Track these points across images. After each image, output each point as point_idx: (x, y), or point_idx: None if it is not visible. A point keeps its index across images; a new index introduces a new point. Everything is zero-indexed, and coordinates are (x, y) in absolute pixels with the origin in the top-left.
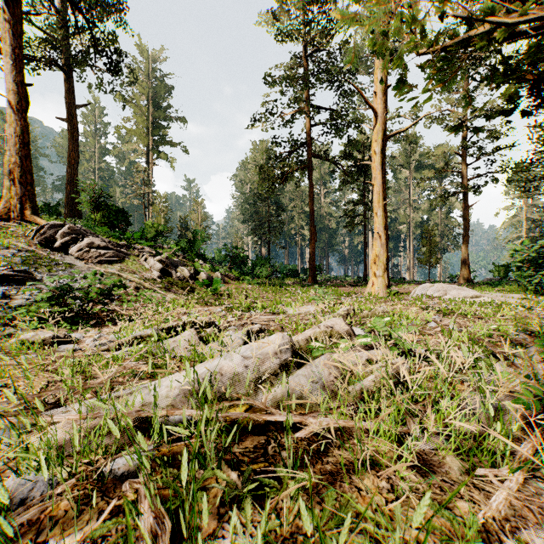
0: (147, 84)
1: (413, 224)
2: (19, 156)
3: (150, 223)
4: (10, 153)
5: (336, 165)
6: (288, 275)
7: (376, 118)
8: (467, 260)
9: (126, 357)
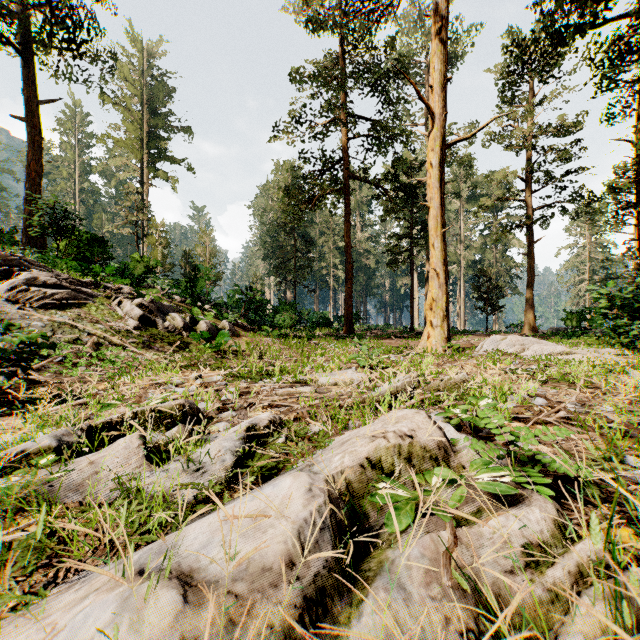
0: (141, 83)
1: (465, 264)
2: None
3: (137, 256)
4: None
5: (377, 188)
6: (318, 324)
7: (432, 121)
8: (533, 306)
9: None
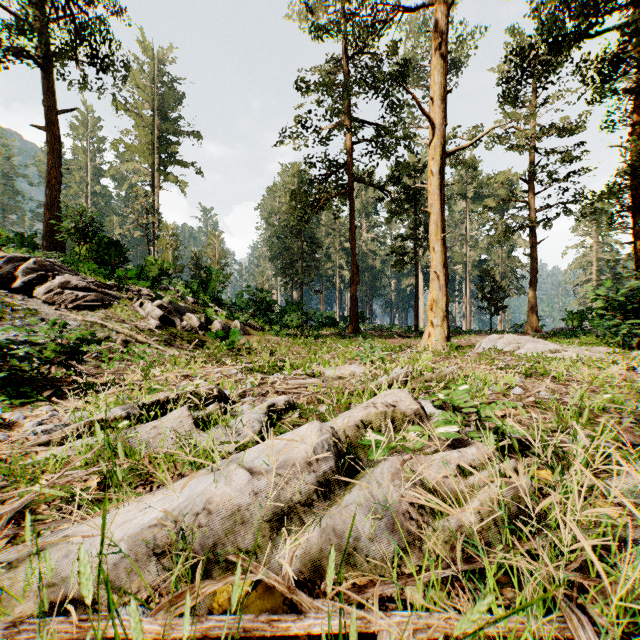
0: (152, 90)
1: (470, 265)
2: None
3: (152, 259)
4: None
5: (382, 191)
6: (325, 324)
7: (433, 131)
8: (535, 306)
9: (74, 455)
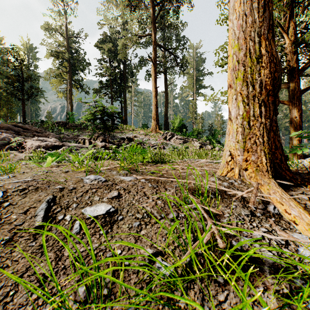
0: (193, 62)
1: None
2: (155, 111)
3: (195, 128)
4: (153, 111)
5: None
6: None
7: None
8: None
9: None
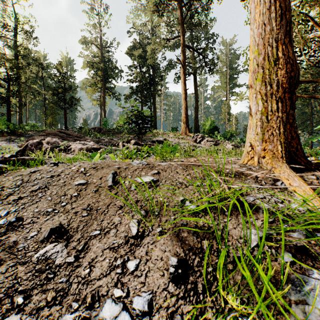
0: (226, 59)
1: None
2: (185, 114)
3: (227, 130)
4: (183, 114)
5: None
6: None
7: None
8: None
9: None
